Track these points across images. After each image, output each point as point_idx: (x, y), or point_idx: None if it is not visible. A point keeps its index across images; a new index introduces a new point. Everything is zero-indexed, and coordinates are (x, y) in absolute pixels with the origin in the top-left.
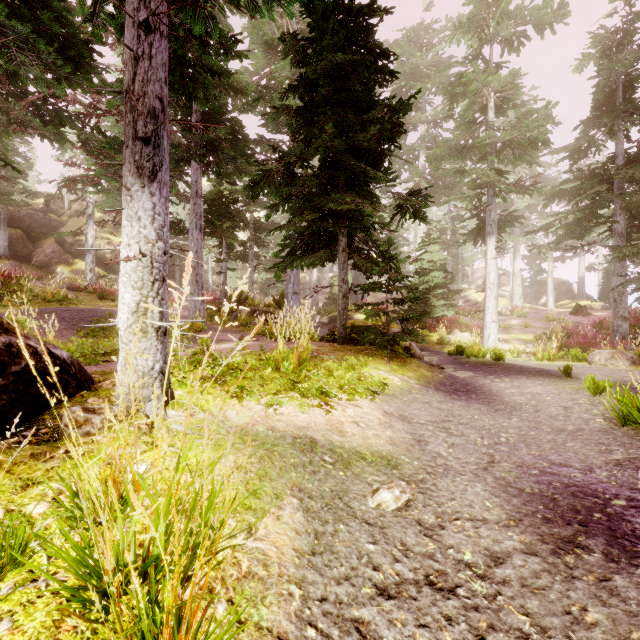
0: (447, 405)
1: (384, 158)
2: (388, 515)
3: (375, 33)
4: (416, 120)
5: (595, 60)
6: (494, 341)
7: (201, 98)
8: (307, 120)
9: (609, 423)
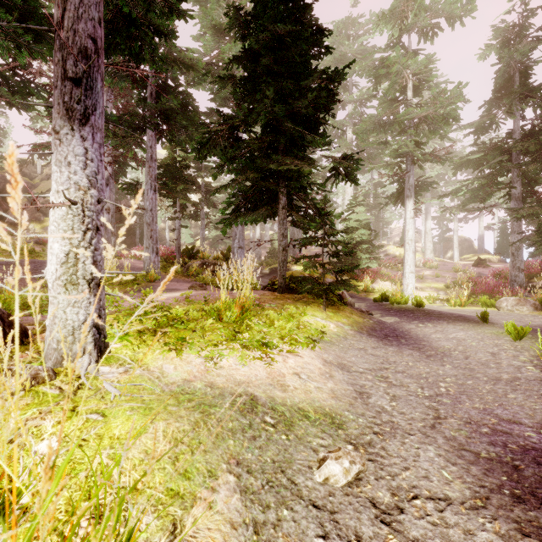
0: (381, 351)
1: (319, 126)
2: (338, 493)
3: (312, 10)
4: (344, 100)
5: (496, 50)
6: (412, 289)
7: (148, 59)
8: (250, 89)
9: (541, 371)
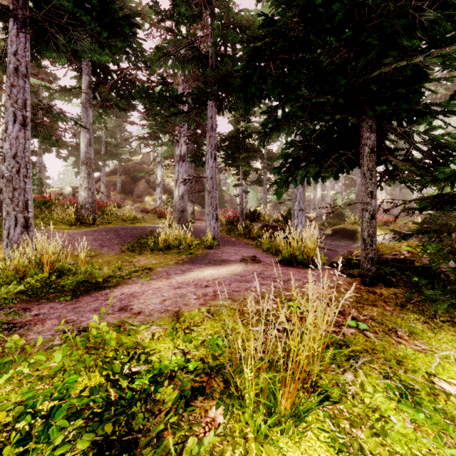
0: None
1: None
2: None
3: None
4: None
5: None
6: None
7: None
8: None
9: None
